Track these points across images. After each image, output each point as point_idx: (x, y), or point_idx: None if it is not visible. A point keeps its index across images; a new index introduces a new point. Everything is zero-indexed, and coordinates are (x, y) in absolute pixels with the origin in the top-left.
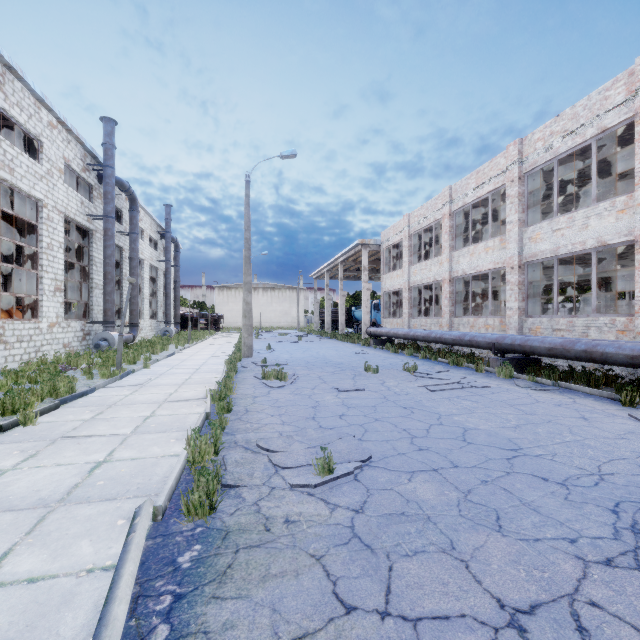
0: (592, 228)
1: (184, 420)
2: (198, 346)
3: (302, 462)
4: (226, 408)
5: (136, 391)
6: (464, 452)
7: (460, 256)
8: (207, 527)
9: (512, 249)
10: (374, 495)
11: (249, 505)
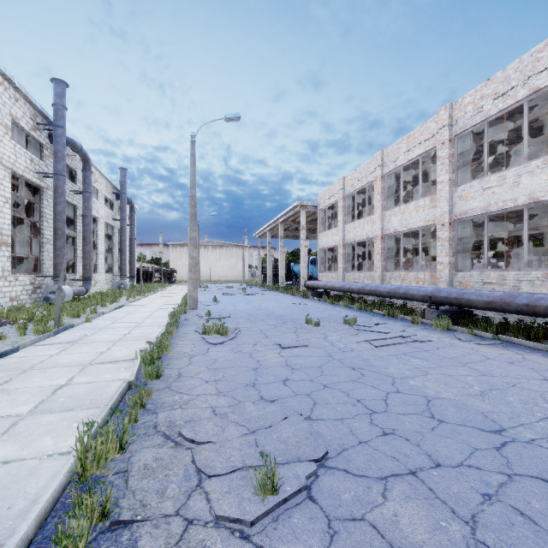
0: (524, 185)
1: (102, 390)
2: (149, 298)
3: (236, 463)
4: (155, 373)
5: (64, 350)
6: (439, 437)
7: (392, 215)
8: None
9: (443, 207)
10: (340, 535)
11: None
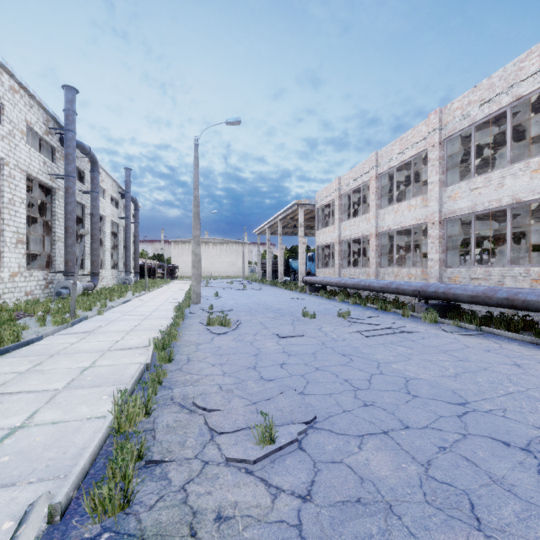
0: (507, 187)
1: (123, 371)
2: (153, 293)
3: (241, 424)
4: (167, 358)
5: (83, 339)
6: (411, 408)
7: (385, 213)
8: (116, 532)
9: (433, 207)
10: (322, 472)
11: (175, 491)
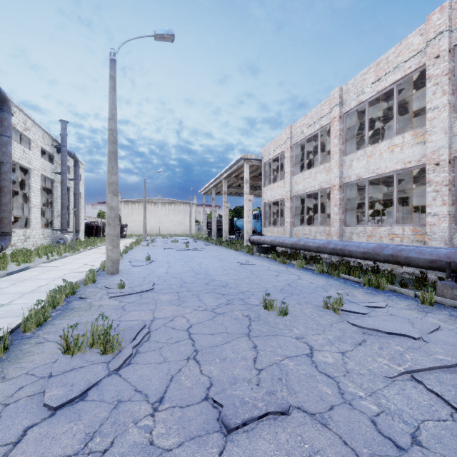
0: None
1: None
2: (78, 255)
3: None
4: None
5: None
6: None
7: (353, 160)
8: None
9: (437, 141)
10: None
11: None
